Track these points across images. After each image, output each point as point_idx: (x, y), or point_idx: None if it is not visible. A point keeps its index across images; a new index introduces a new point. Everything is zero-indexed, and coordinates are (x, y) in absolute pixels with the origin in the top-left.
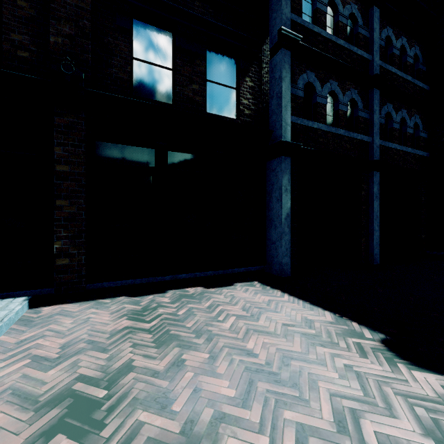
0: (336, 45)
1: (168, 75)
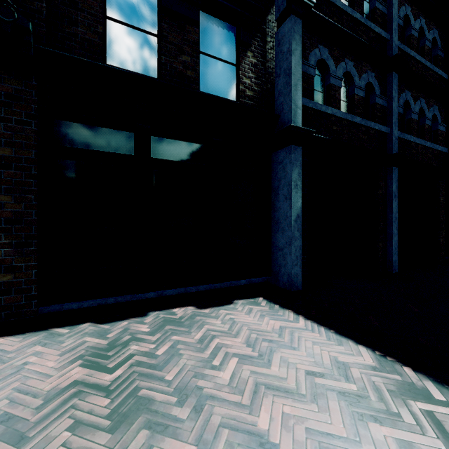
0: (351, 19)
1: (151, 43)
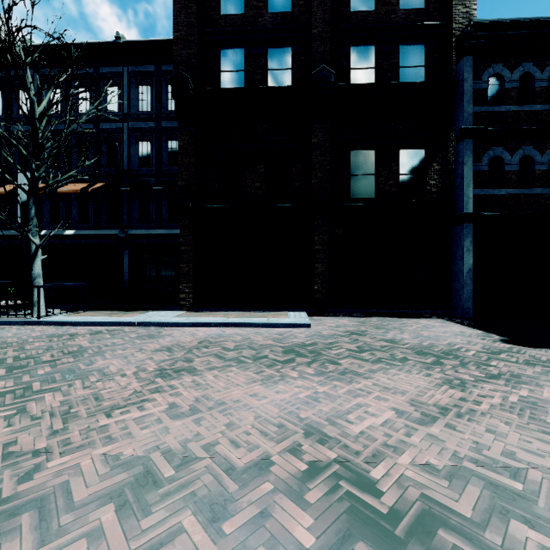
0: (531, 111)
1: (372, 179)
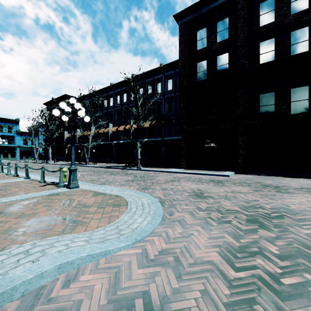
0: None
1: (273, 107)
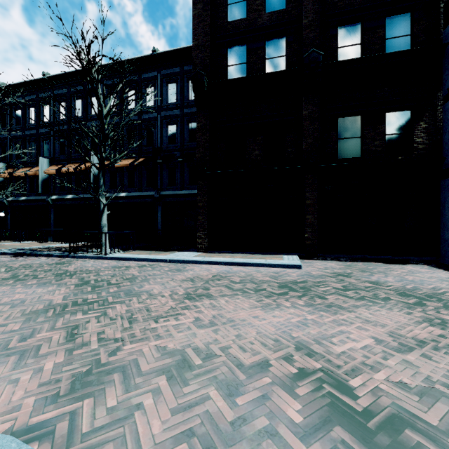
0: None
1: (358, 141)
